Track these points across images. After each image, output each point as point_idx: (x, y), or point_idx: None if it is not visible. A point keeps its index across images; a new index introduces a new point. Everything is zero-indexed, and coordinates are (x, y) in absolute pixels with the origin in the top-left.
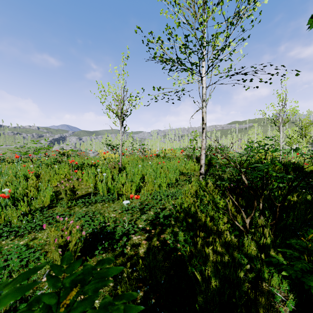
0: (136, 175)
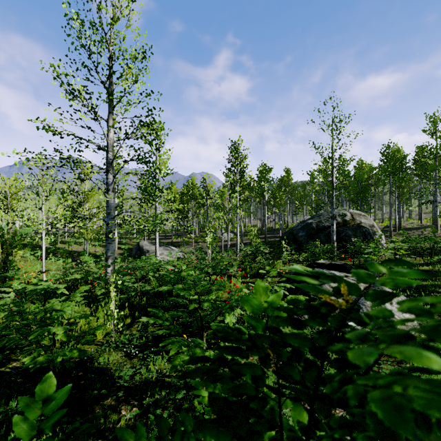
0: None
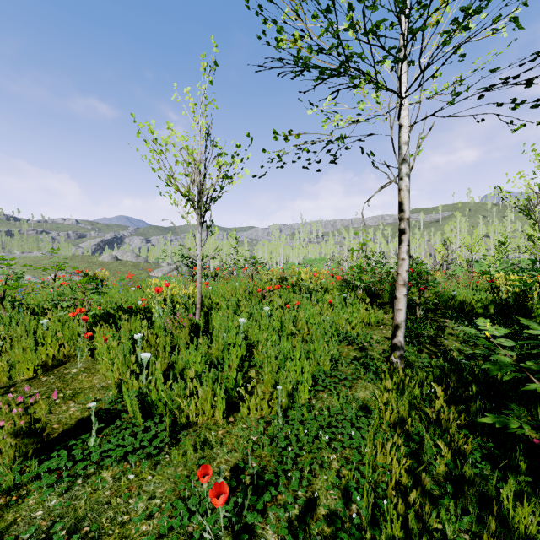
0: (232, 348)
